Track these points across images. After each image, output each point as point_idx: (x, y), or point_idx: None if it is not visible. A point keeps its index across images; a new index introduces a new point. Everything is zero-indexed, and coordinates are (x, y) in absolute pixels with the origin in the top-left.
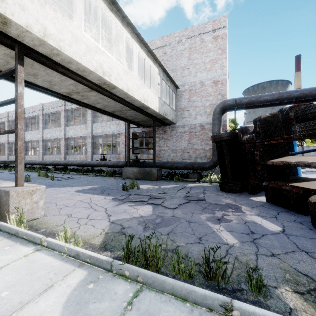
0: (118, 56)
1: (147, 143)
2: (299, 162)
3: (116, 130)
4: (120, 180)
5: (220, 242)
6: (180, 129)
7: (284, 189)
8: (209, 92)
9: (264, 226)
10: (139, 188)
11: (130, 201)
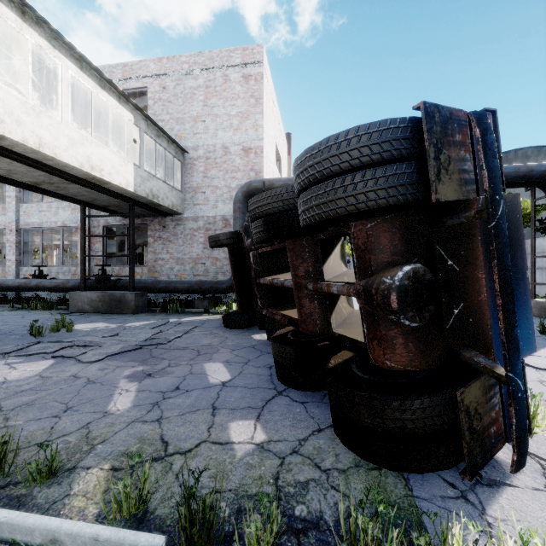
0: (48, 78)
1: (144, 246)
2: (279, 280)
3: (71, 219)
4: (58, 316)
5: (96, 411)
6: (190, 224)
7: (276, 319)
8: (236, 164)
9: (208, 378)
10: (71, 329)
11: (19, 354)
